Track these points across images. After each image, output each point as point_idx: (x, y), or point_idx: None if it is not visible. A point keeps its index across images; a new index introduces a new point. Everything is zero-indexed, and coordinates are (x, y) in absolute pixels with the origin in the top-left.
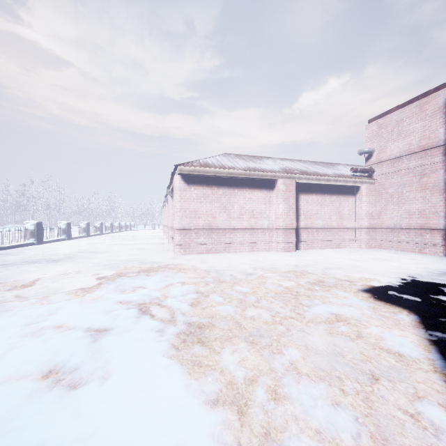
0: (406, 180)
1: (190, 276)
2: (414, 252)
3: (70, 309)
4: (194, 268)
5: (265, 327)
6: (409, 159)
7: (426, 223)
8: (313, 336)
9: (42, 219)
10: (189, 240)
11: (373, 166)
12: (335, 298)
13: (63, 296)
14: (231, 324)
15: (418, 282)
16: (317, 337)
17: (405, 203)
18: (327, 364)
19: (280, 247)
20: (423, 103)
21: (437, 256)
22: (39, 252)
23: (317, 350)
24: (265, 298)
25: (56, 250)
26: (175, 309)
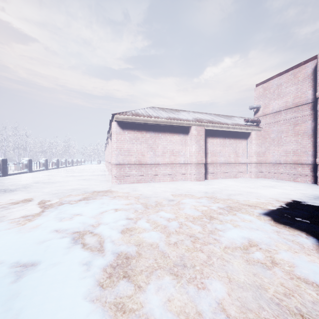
0: (284, 128)
1: (122, 203)
2: (289, 181)
3: (5, 241)
4: (126, 196)
5: (188, 255)
6: (286, 113)
7: (299, 159)
8: (233, 264)
9: (12, 157)
10: (124, 173)
11: (259, 118)
12: (243, 222)
13: (4, 225)
14: (156, 253)
15: (302, 206)
16: (236, 266)
17: (283, 145)
18: (253, 300)
19: (193, 177)
20: (296, 72)
21: (306, 184)
22: (1, 183)
23: (239, 282)
24: (185, 223)
25: (17, 181)
26: (105, 237)
